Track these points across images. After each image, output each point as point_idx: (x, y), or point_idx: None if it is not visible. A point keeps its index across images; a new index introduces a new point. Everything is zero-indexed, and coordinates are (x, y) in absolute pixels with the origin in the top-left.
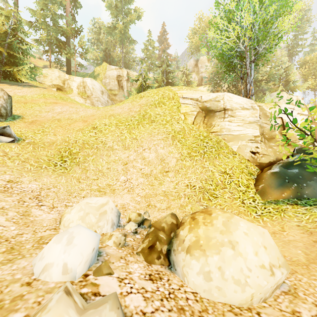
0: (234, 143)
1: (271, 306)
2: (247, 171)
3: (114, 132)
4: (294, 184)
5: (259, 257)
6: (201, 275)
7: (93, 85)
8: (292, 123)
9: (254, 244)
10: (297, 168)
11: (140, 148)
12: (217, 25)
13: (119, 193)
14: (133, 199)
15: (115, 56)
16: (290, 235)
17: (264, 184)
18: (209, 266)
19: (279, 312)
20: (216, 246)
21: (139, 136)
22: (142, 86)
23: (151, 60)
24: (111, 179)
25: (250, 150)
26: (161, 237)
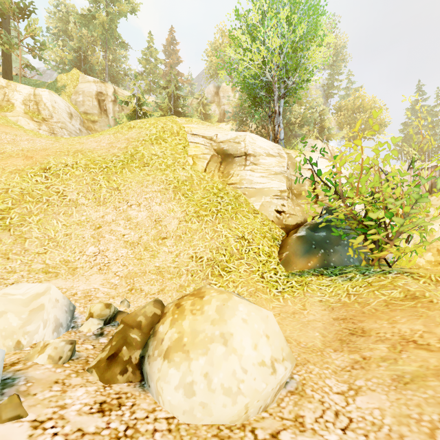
0: (256, 200)
1: (272, 415)
2: (270, 236)
3: (81, 177)
4: (321, 251)
5: (259, 351)
6: (181, 389)
7: (54, 102)
8: (317, 175)
9: (254, 334)
10: (325, 230)
11: (124, 203)
12: (238, 42)
13: (83, 274)
14: (107, 281)
15: (94, 62)
16: (311, 314)
17: (289, 252)
18: (193, 374)
19: (279, 422)
20: (204, 344)
21: (124, 186)
22: (137, 113)
23: (153, 77)
24: (71, 252)
25: (275, 208)
26: (133, 337)
